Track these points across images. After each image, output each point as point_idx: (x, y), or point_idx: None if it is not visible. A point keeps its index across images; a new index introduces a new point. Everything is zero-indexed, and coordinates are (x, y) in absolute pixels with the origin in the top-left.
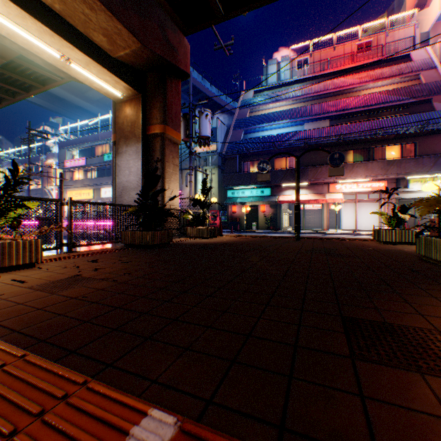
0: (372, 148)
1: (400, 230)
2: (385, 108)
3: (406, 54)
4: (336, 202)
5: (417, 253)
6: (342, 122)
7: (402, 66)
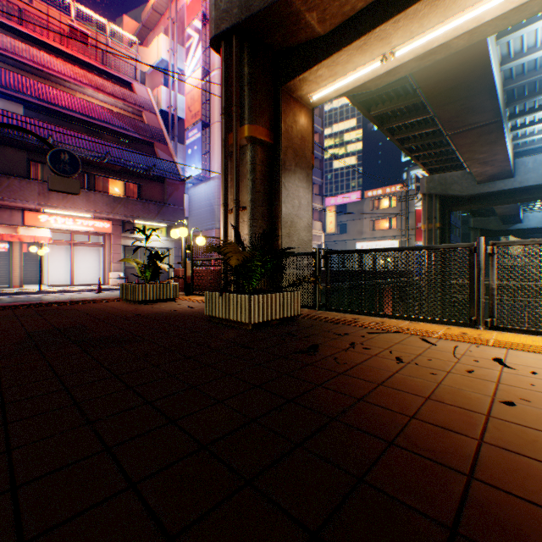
0: (96, 175)
1: (160, 284)
2: (111, 131)
3: (130, 82)
4: (42, 242)
5: (198, 314)
6: (51, 121)
7: (128, 93)
